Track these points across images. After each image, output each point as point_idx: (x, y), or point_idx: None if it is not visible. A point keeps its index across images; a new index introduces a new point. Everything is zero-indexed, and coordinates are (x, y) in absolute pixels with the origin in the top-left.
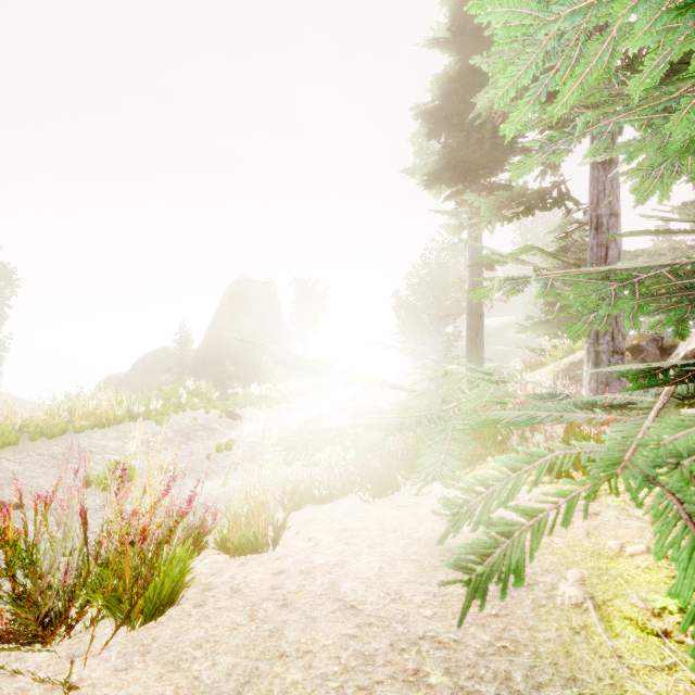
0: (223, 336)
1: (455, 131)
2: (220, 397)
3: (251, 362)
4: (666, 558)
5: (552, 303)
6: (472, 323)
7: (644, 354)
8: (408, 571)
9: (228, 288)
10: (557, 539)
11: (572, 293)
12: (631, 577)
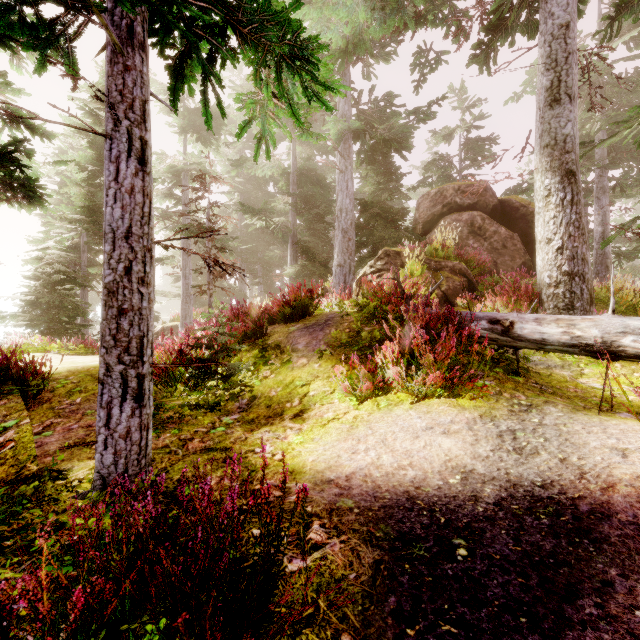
0: None
1: None
2: None
3: None
4: None
5: None
6: None
7: None
8: None
9: None
10: None
11: None
12: None
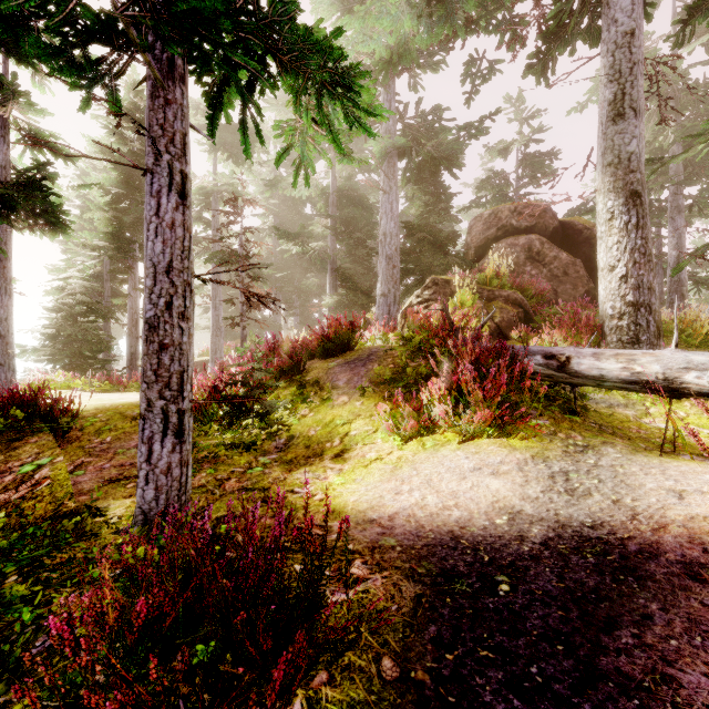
0: None
1: None
2: None
3: None
4: None
5: None
6: None
7: None
8: None
9: None
10: None
11: None
12: None
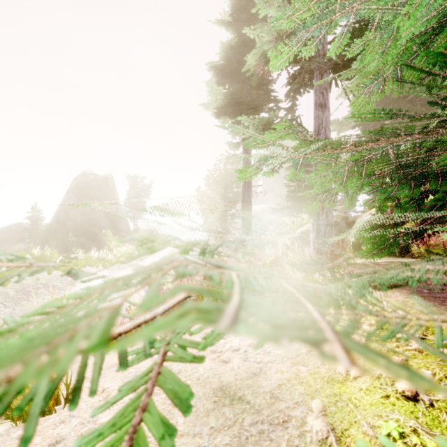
0: (70, 214)
1: (234, 83)
2: (64, 261)
3: (93, 233)
4: (378, 378)
5: (291, 196)
6: (245, 207)
7: (339, 226)
8: (184, 421)
9: (75, 179)
10: (302, 368)
11: (316, 174)
12: (358, 400)
